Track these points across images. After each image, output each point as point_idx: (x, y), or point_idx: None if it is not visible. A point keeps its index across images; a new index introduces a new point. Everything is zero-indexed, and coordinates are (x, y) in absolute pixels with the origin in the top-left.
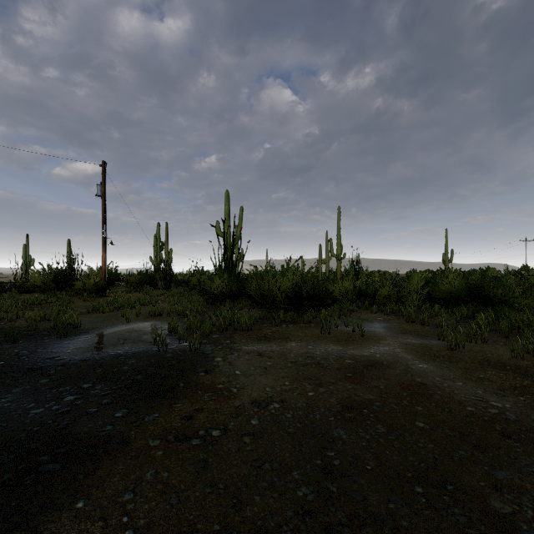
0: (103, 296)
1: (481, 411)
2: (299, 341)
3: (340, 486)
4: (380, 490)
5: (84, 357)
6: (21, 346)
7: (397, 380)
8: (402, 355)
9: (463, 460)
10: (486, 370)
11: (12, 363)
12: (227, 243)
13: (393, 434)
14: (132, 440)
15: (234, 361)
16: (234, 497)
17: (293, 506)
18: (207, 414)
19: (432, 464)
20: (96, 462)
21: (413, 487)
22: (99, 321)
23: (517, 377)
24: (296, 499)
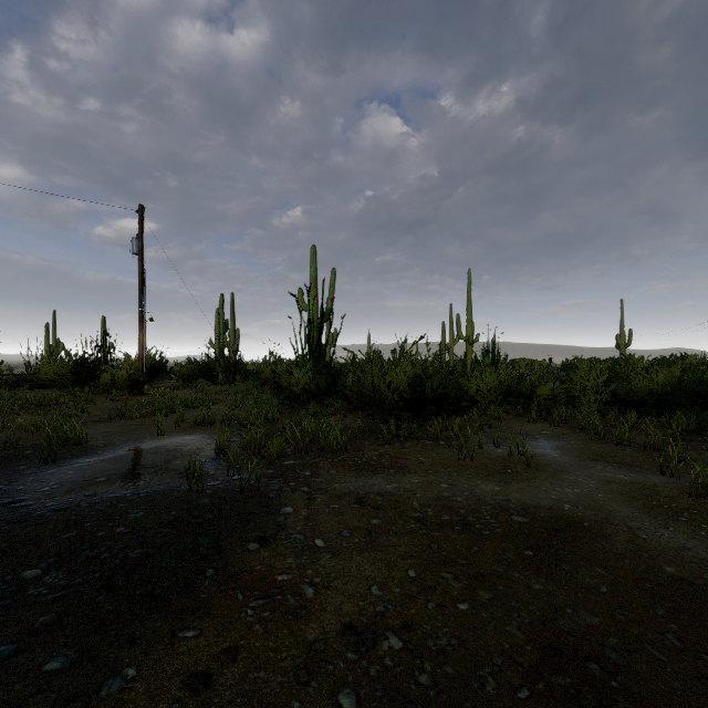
0: (141, 394)
1: None
2: (423, 474)
3: None
4: None
5: (63, 502)
6: None
7: (627, 569)
8: (610, 505)
9: None
10: None
11: None
12: (313, 319)
13: None
14: None
15: (315, 516)
16: None
17: None
18: (243, 668)
19: None
20: None
21: None
22: (120, 433)
23: None
24: None
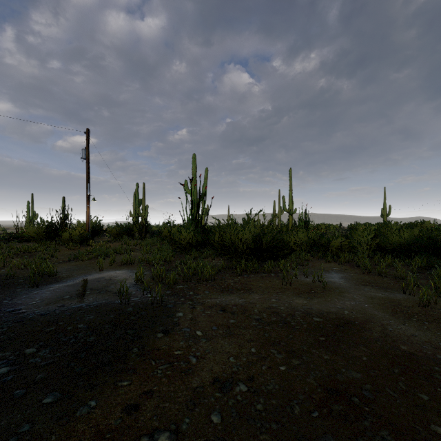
0: (87, 245)
1: None
2: (261, 293)
3: None
4: None
5: (45, 310)
6: None
7: (379, 347)
8: (372, 311)
9: None
10: None
11: None
12: (194, 199)
13: None
14: None
15: (196, 318)
16: None
17: None
18: (157, 401)
19: None
20: None
21: None
22: (76, 269)
23: None
24: None
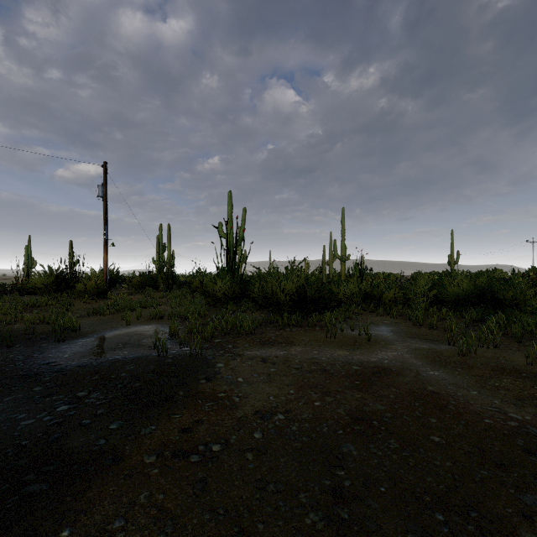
0: (105, 298)
1: (500, 424)
2: (303, 346)
3: (351, 511)
4: (396, 517)
5: (81, 363)
6: (17, 351)
7: (408, 388)
8: (411, 360)
9: (486, 482)
10: (501, 378)
11: (6, 369)
12: (230, 244)
13: (407, 450)
14: (126, 457)
15: (237, 367)
16: (236, 525)
17: (300, 536)
18: (207, 426)
19: (452, 486)
20: (86, 482)
21: (433, 514)
22: (99, 324)
23: (535, 386)
24: (304, 528)
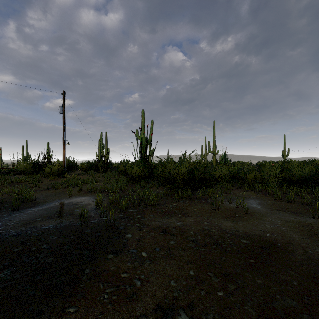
0: (63, 177)
1: None
2: (195, 217)
3: None
4: None
5: (19, 231)
6: None
7: (305, 270)
8: (290, 234)
9: None
10: None
11: None
12: (142, 143)
13: None
14: None
15: (142, 239)
16: None
17: None
18: None
19: None
20: None
21: None
22: (51, 196)
23: None
24: None
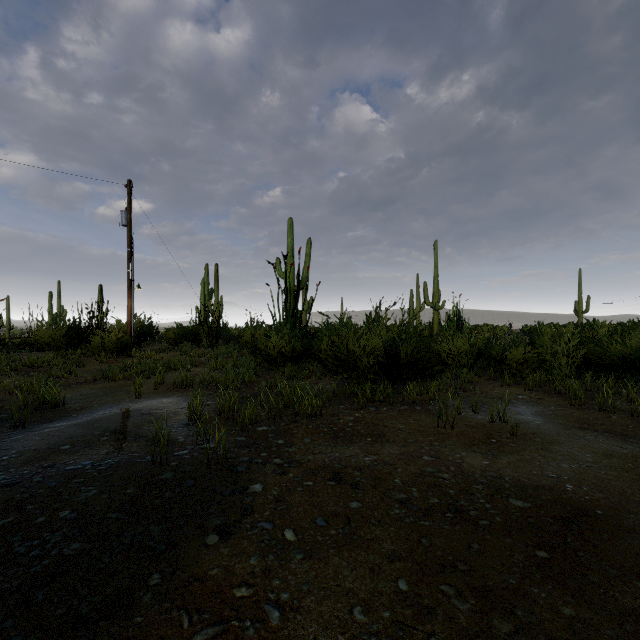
0: (129, 356)
1: None
2: (403, 443)
3: None
4: None
5: (16, 475)
6: None
7: None
8: (619, 486)
9: None
10: None
11: None
12: (290, 286)
13: None
14: None
15: (286, 496)
16: None
17: None
18: None
19: None
20: None
21: None
22: (100, 395)
23: None
24: None
